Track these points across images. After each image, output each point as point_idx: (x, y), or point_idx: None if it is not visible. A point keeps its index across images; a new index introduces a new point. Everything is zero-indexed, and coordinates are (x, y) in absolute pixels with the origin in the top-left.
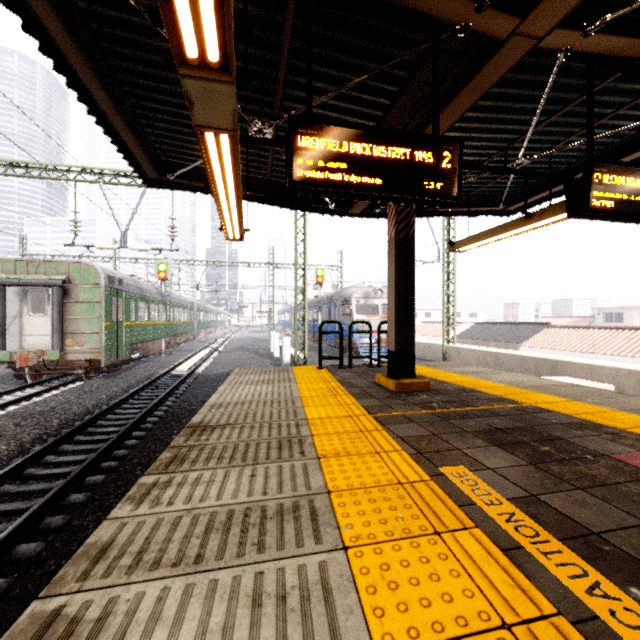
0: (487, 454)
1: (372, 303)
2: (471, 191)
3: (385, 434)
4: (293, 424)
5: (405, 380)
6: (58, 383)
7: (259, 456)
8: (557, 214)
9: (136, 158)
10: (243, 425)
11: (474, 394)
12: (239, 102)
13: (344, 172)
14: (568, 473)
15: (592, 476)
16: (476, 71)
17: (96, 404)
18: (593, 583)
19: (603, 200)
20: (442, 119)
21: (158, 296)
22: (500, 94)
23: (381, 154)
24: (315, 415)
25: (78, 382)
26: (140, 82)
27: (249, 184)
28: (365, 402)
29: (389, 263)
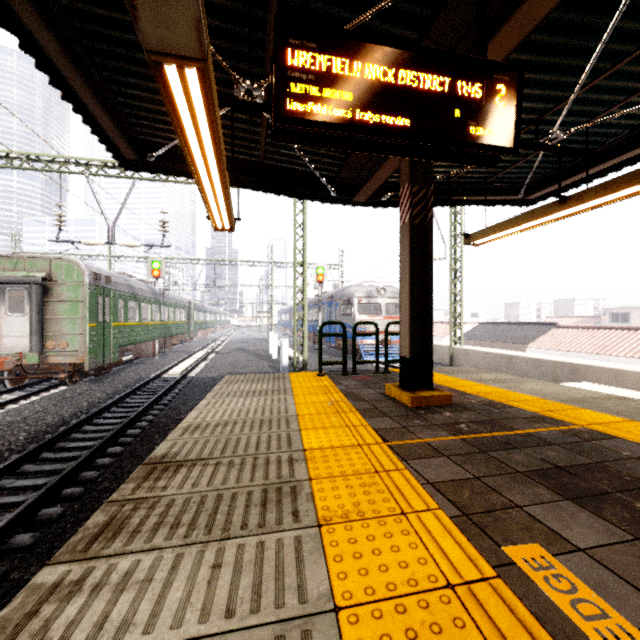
0: (563, 517)
1: (375, 302)
2: (488, 177)
3: (409, 477)
4: (285, 459)
5: (422, 393)
6: (40, 388)
7: (232, 521)
8: (600, 196)
9: (107, 133)
10: (219, 460)
11: (507, 410)
12: (223, 58)
13: (356, 107)
14: None
15: None
16: None
17: (74, 413)
18: None
19: None
20: None
21: (151, 295)
22: (542, 44)
23: (409, 83)
24: (314, 443)
25: (62, 387)
26: (102, 31)
27: (241, 167)
28: (376, 422)
29: (402, 254)
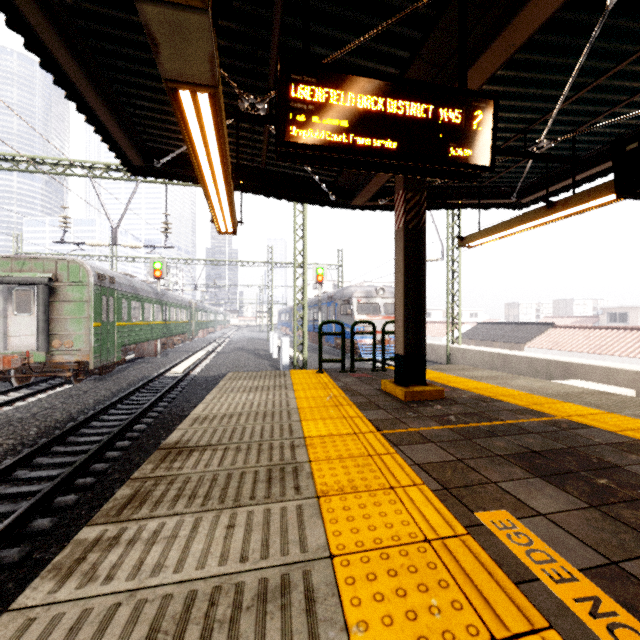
0: (531, 490)
1: (374, 303)
2: (482, 182)
3: (399, 459)
4: (287, 445)
5: (415, 388)
6: (46, 386)
7: (242, 493)
8: (584, 202)
9: (117, 141)
10: (227, 446)
11: (494, 404)
12: (228, 74)
13: (350, 132)
14: None
15: None
16: (507, 21)
17: (81, 410)
18: None
19: None
20: None
21: (153, 295)
22: (526, 61)
23: (397, 110)
24: (314, 432)
25: (67, 385)
26: (115, 49)
27: (243, 173)
28: (372, 414)
29: (397, 257)
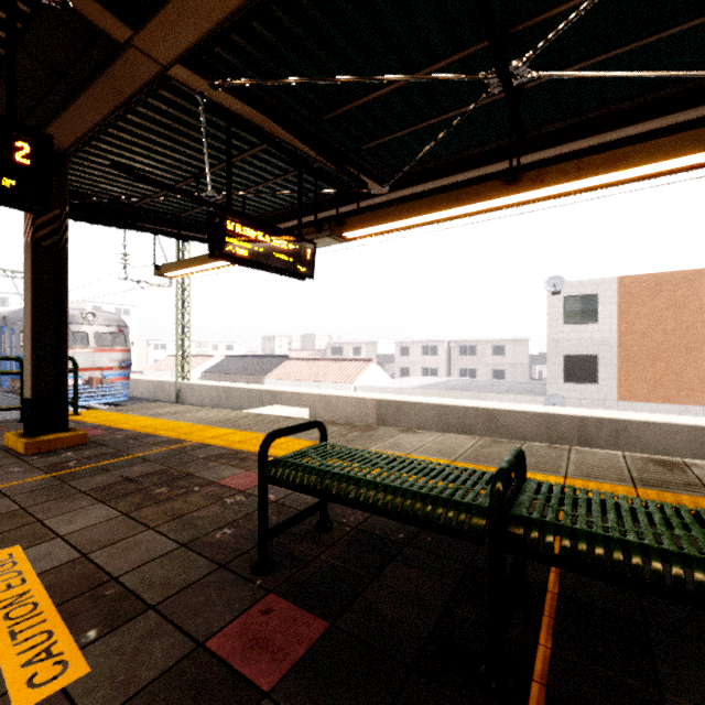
0: (77, 517)
1: (79, 331)
2: (182, 212)
3: None
4: None
5: (47, 436)
6: None
7: None
8: None
9: None
10: None
11: (144, 440)
12: None
13: None
14: (157, 513)
15: (179, 509)
16: (102, 66)
17: None
18: (47, 647)
19: (237, 248)
20: (83, 108)
21: None
22: (168, 113)
23: None
24: None
25: None
26: None
27: None
28: None
29: (25, 278)
